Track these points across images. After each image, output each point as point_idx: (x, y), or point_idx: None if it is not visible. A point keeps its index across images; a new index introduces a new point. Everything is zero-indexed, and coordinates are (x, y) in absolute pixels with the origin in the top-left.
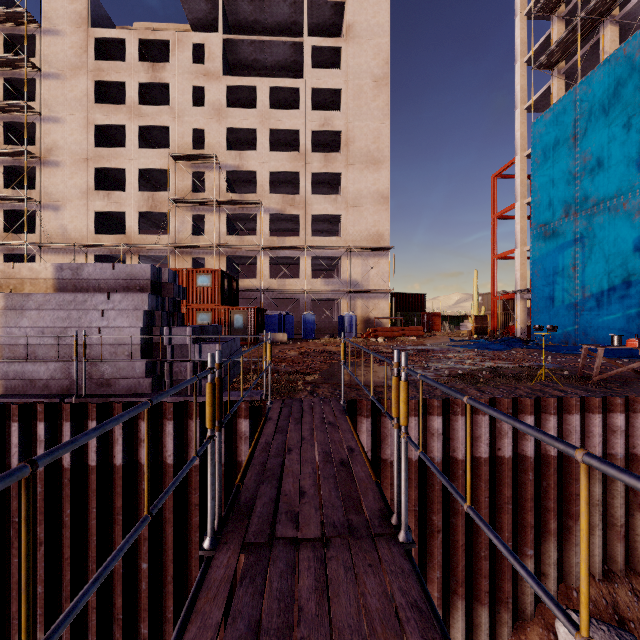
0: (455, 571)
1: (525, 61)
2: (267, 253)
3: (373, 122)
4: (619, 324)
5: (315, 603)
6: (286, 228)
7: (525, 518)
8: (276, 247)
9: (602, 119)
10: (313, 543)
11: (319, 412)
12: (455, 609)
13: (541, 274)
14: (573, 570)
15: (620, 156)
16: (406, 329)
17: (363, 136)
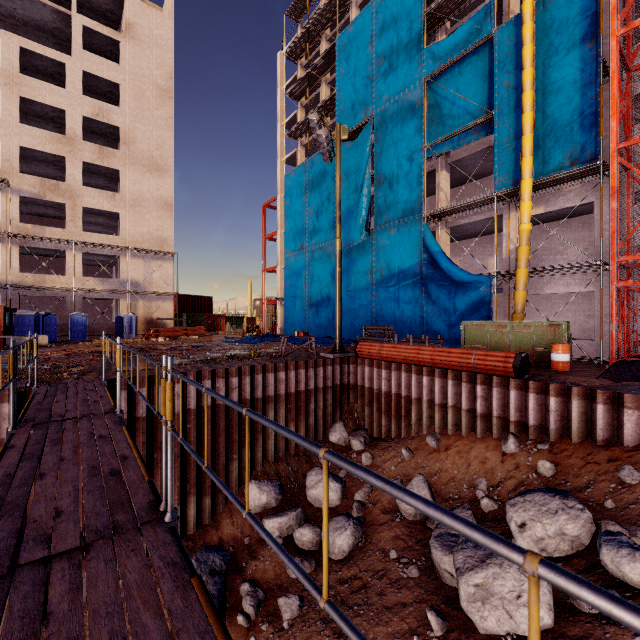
0: (190, 480)
1: (283, 125)
2: (17, 242)
3: (156, 129)
4: (325, 323)
5: (72, 427)
6: (46, 214)
7: (233, 438)
8: (31, 237)
9: (318, 189)
10: (73, 419)
11: (83, 386)
12: (190, 503)
13: (289, 287)
14: (259, 461)
15: (326, 217)
16: (189, 329)
17: (145, 140)
